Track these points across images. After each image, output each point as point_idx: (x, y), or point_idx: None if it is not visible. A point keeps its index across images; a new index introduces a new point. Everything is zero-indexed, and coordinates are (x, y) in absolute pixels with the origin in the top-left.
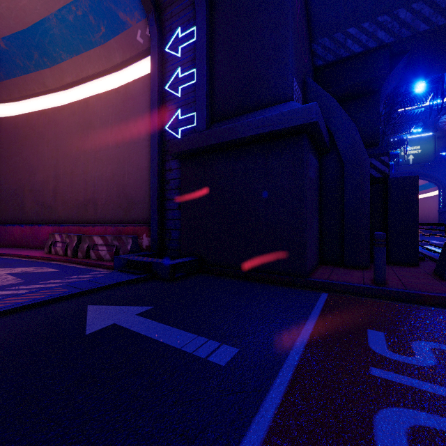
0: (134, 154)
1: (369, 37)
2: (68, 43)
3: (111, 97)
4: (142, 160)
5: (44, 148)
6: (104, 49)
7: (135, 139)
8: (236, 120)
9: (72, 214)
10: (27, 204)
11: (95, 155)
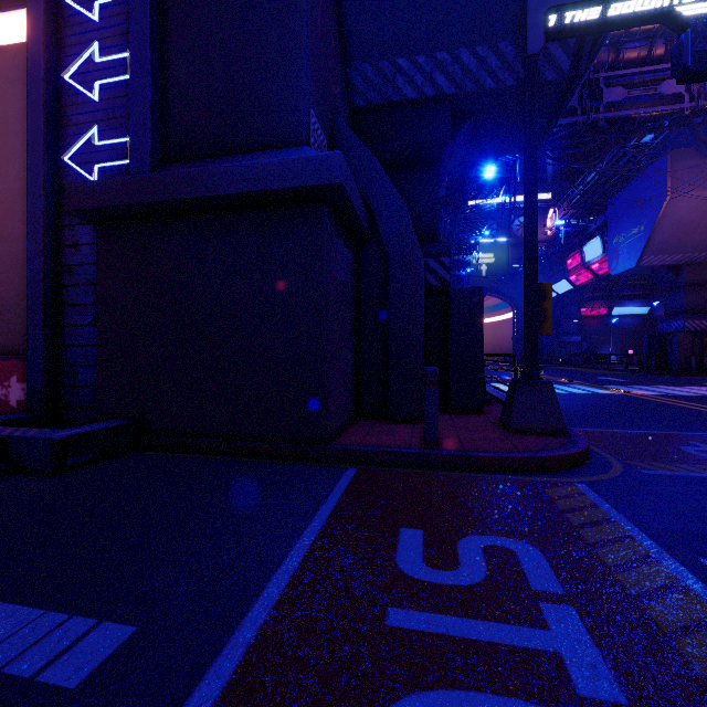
0: None
1: (426, 79)
2: None
3: None
4: (13, 221)
5: None
6: None
7: None
8: (210, 163)
9: None
10: None
11: None
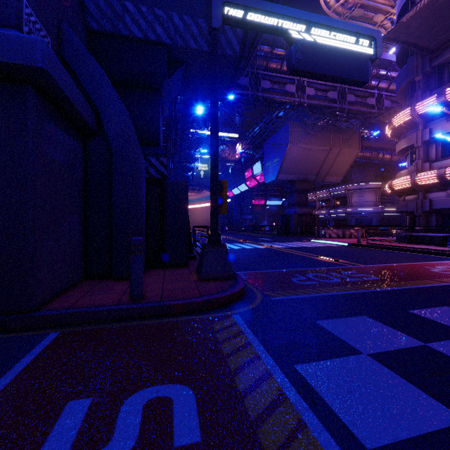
0: None
1: (148, 25)
2: None
3: None
4: None
5: None
6: None
7: None
8: None
9: None
10: None
11: None
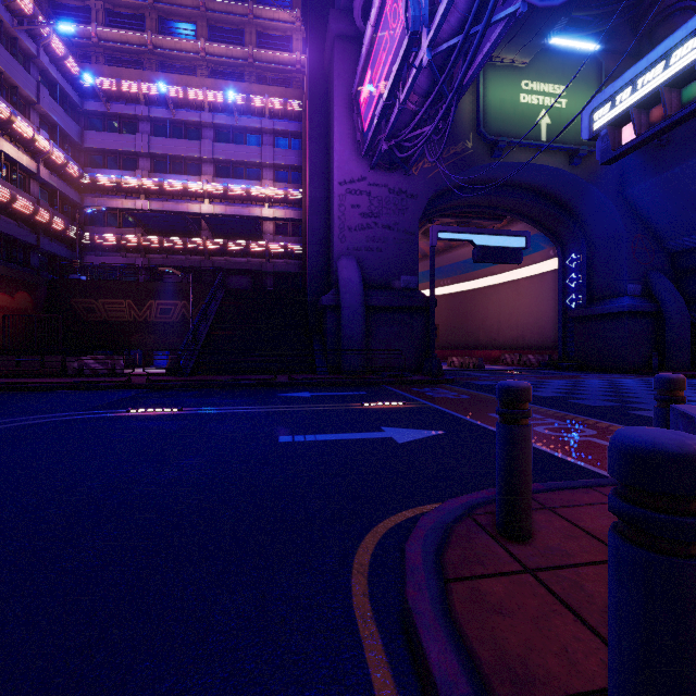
0: (547, 311)
1: None
2: None
3: (533, 279)
4: (553, 315)
5: (491, 307)
6: (530, 256)
7: (548, 303)
8: (600, 303)
9: (508, 343)
10: (481, 338)
11: (523, 311)
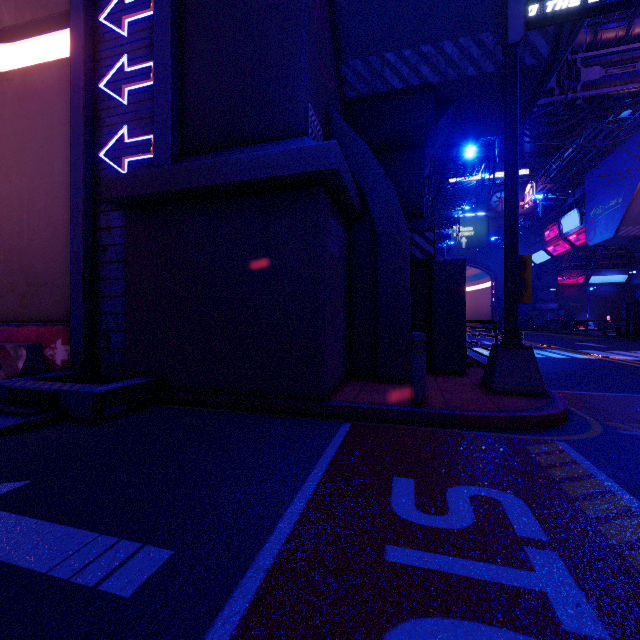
0: (41, 196)
1: (411, 70)
2: None
3: None
4: (58, 209)
5: None
6: None
7: (44, 170)
8: (221, 155)
9: None
10: None
11: None
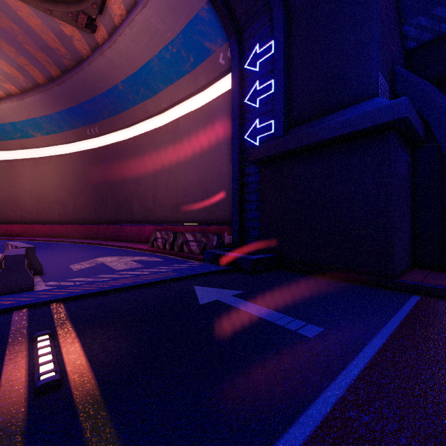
0: (216, 162)
1: None
2: (165, 76)
3: (197, 115)
4: (223, 167)
5: (146, 163)
6: (192, 75)
7: (217, 149)
8: (314, 123)
9: (166, 215)
10: (135, 208)
11: (184, 166)
